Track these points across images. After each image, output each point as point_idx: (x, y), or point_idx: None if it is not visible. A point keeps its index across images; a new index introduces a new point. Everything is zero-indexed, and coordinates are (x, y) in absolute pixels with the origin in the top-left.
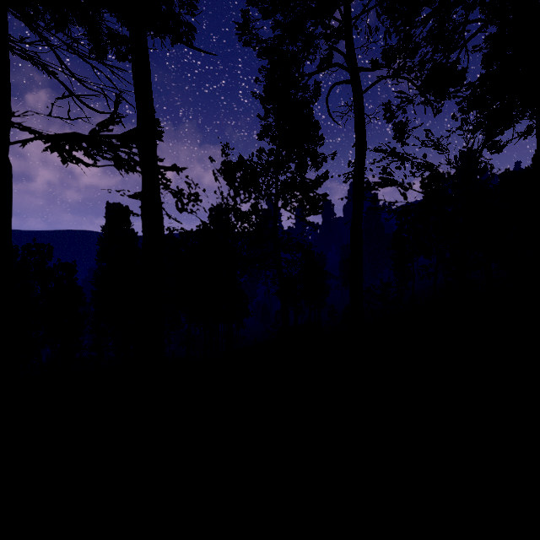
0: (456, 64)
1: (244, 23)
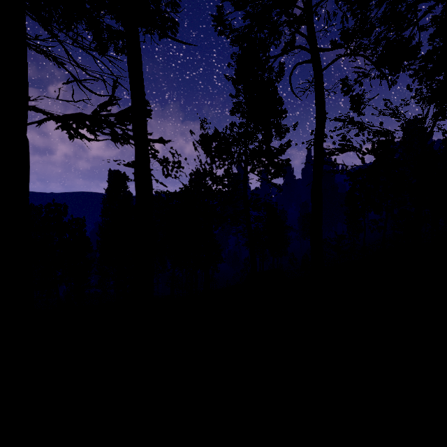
0: (411, 39)
1: (219, 15)
